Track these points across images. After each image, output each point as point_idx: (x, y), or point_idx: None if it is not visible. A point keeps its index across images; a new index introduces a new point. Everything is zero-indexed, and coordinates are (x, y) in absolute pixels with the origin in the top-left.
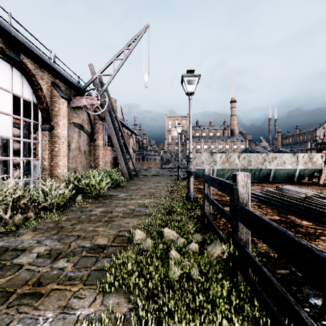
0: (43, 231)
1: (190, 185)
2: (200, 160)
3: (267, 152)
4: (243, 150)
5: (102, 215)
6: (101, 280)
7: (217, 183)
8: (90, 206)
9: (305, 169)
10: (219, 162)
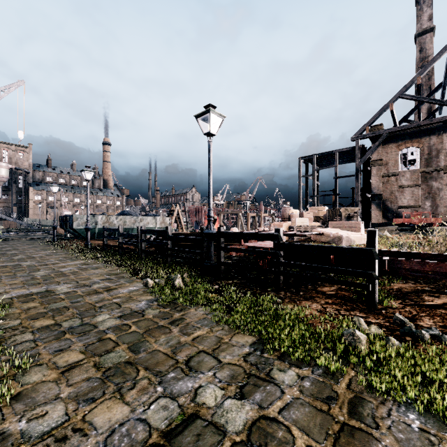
0: (5, 263)
1: (89, 236)
2: (83, 220)
3: (138, 215)
4: (120, 212)
5: (30, 257)
6: (76, 261)
7: (113, 229)
8: (1, 257)
9: (161, 227)
10: (101, 223)
